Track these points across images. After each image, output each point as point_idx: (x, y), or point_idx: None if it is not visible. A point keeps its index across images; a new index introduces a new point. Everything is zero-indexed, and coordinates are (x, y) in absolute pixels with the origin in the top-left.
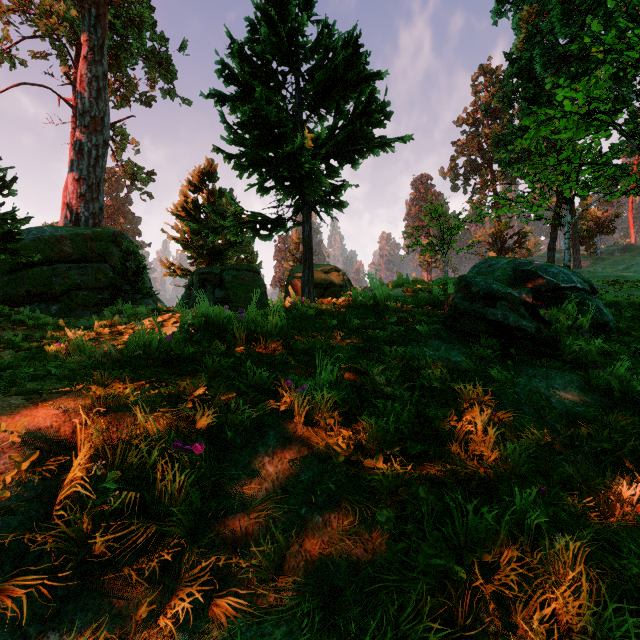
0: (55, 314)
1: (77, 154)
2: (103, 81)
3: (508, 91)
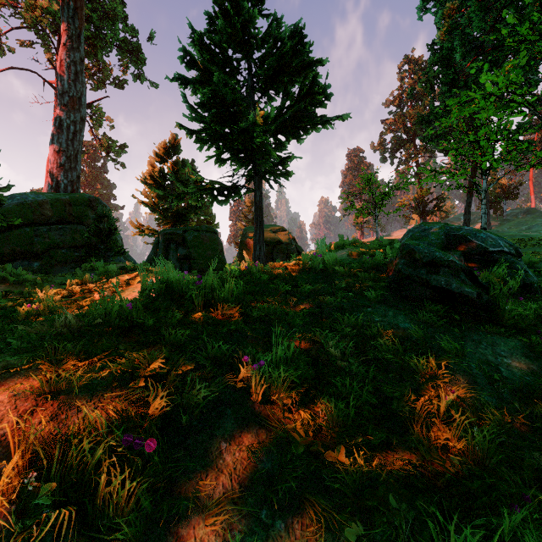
0: (37, 270)
1: (57, 129)
2: (80, 65)
3: (430, 77)
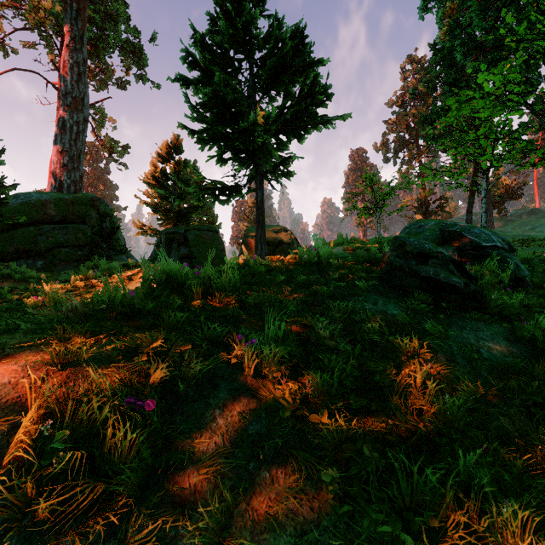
0: (40, 268)
1: (60, 129)
2: (83, 66)
3: (432, 77)
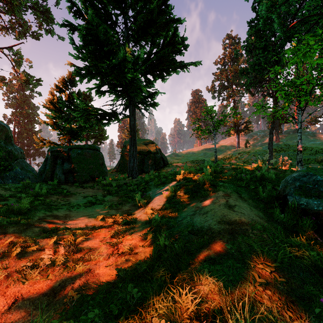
0: None
1: None
2: None
3: (249, 43)
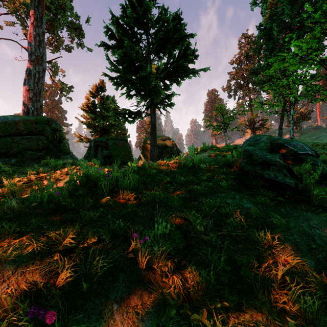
0: (14, 164)
1: (28, 76)
2: (42, 36)
3: (258, 46)
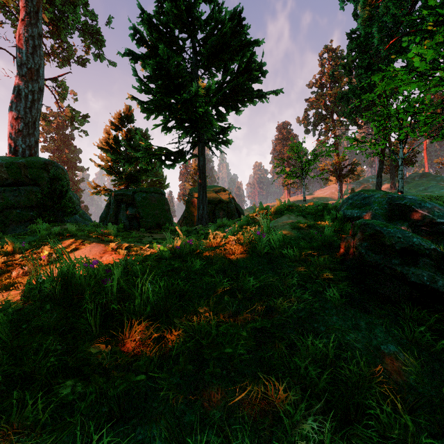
0: None
1: (15, 98)
2: (38, 40)
3: (349, 61)
